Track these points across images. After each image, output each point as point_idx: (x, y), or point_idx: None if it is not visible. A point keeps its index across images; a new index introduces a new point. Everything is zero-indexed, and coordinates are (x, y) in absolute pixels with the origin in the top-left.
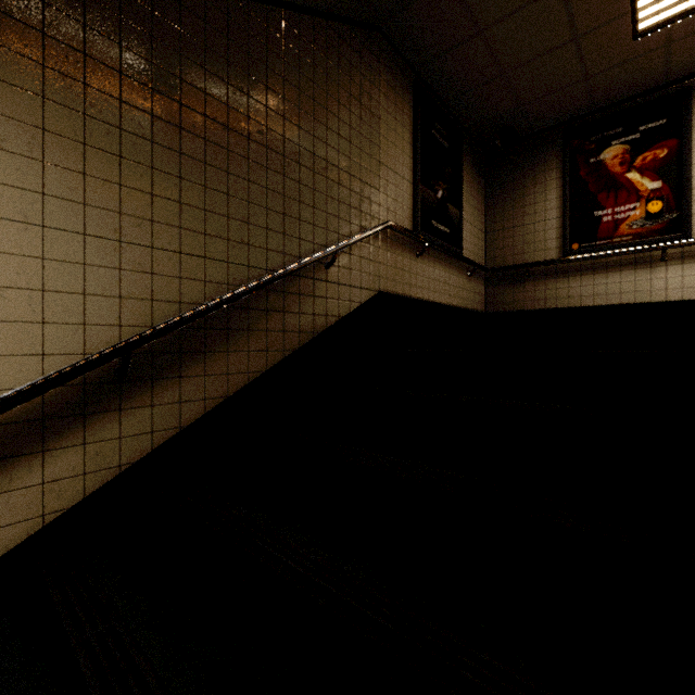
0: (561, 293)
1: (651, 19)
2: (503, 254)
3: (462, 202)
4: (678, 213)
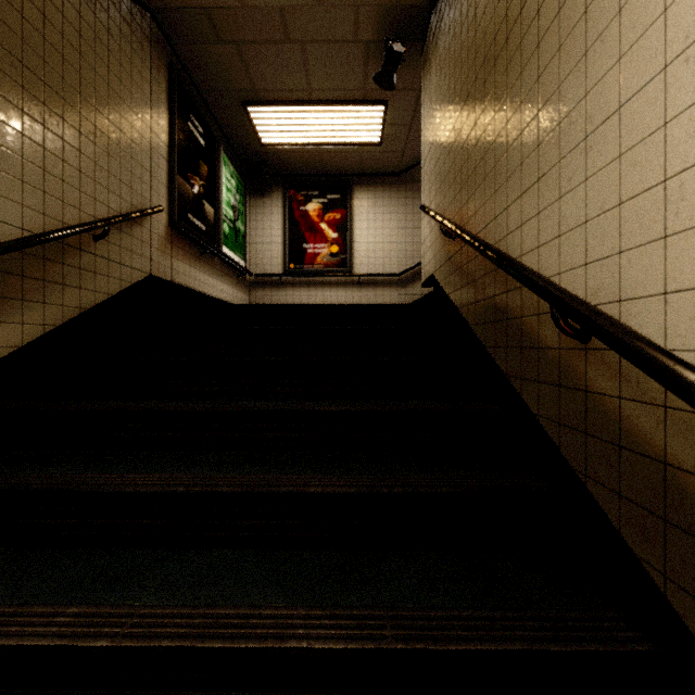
0: None
1: None
2: None
3: None
4: None
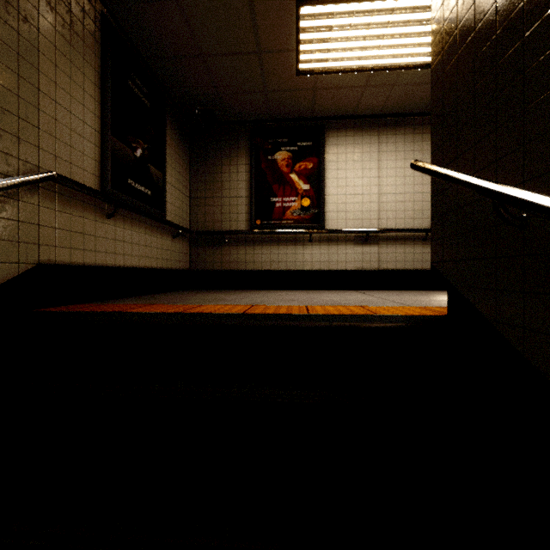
0: (249, 258)
1: (307, 63)
2: (205, 219)
3: (165, 165)
4: (318, 210)
